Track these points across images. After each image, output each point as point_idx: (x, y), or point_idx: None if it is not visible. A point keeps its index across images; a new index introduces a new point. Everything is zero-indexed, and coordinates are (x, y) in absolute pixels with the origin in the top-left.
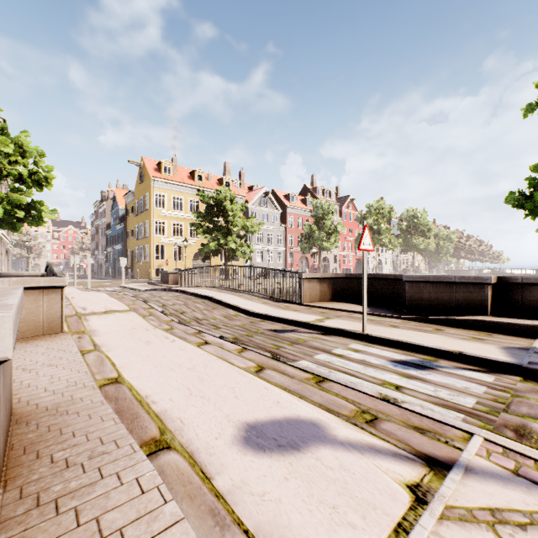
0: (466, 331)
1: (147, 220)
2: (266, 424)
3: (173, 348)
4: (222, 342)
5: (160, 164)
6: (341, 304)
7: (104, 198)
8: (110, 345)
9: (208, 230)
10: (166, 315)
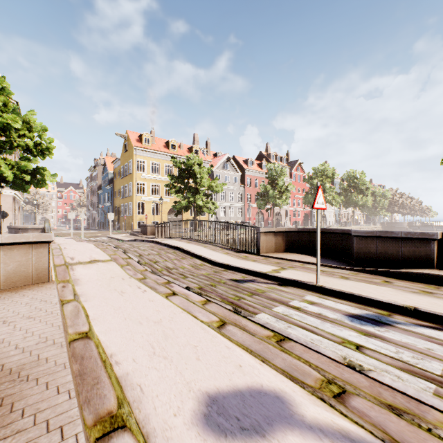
0: (414, 284)
1: (130, 182)
2: (228, 395)
3: (143, 299)
4: (188, 293)
5: (141, 136)
6: (294, 255)
7: (97, 164)
8: (88, 294)
9: (179, 190)
10: (141, 265)
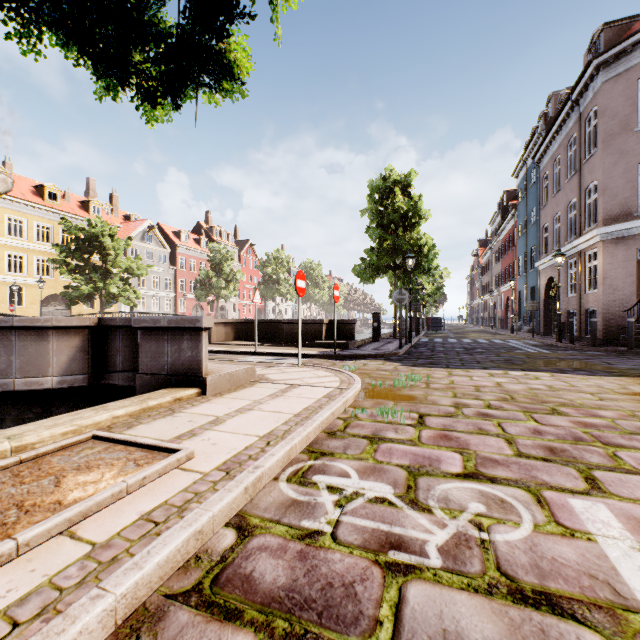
0: (310, 348)
1: None
2: None
3: None
4: None
5: None
6: (242, 342)
7: None
8: None
9: (76, 270)
10: None
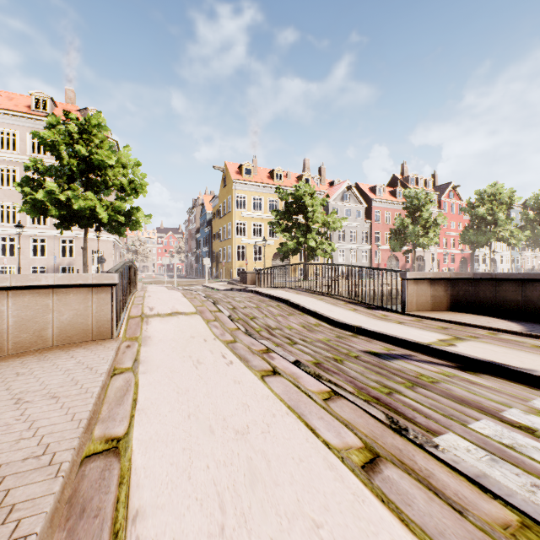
0: None
1: (229, 222)
2: None
3: (226, 377)
4: (297, 373)
5: (241, 166)
6: (469, 316)
7: (195, 205)
8: (152, 362)
9: (286, 229)
10: (232, 321)
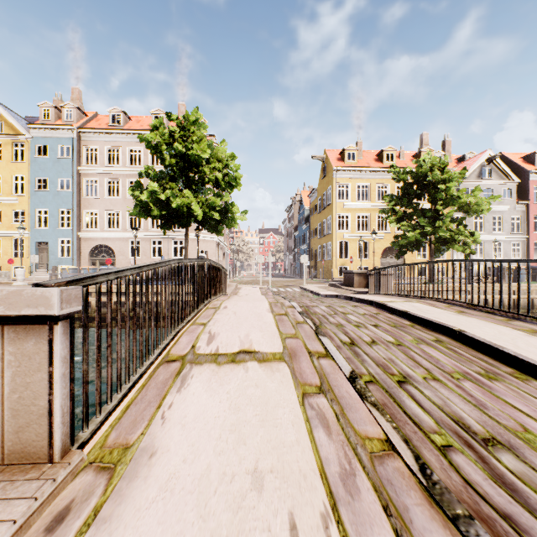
0: None
1: (329, 215)
2: None
3: None
4: None
5: (343, 151)
6: None
7: (293, 203)
8: None
9: (403, 217)
10: (361, 400)
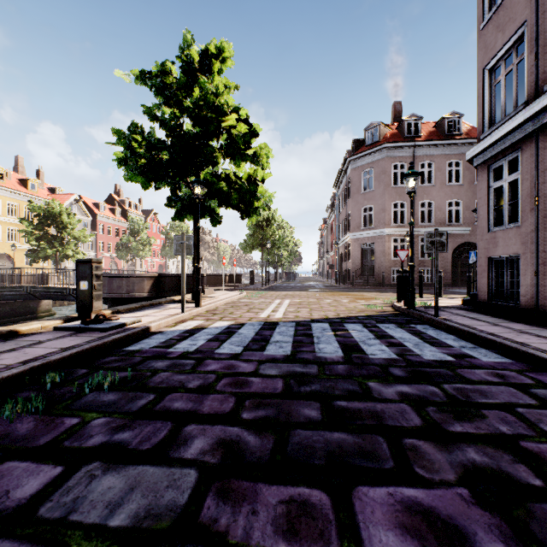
0: (221, 287)
1: None
2: None
3: None
4: None
5: None
6: None
7: None
8: None
9: (40, 238)
10: None
